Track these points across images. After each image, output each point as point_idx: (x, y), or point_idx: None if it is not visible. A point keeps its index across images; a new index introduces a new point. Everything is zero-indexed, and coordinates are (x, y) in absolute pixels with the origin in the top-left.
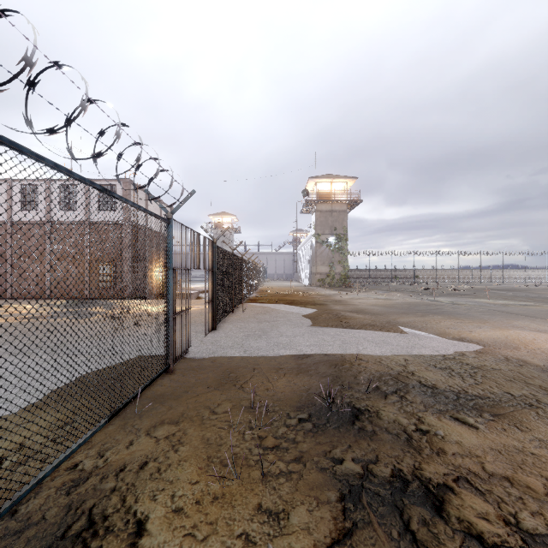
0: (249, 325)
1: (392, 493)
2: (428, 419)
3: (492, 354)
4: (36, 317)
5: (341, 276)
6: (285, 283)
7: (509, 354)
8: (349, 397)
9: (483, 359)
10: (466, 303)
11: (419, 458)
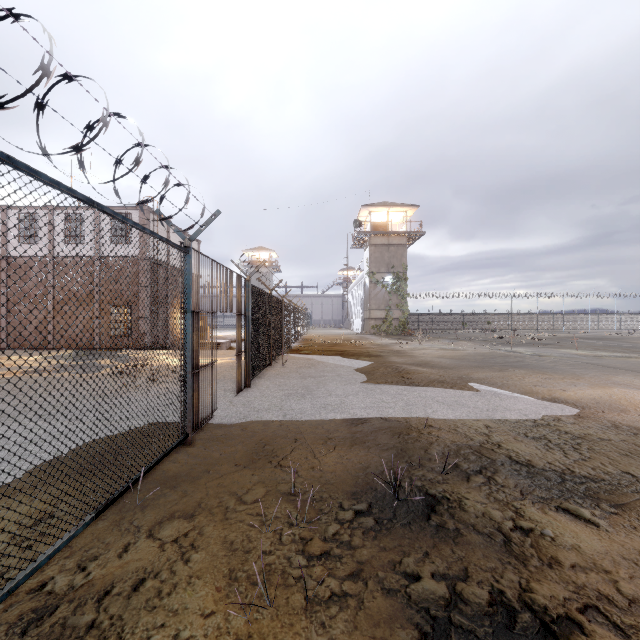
0: (290, 382)
1: (494, 633)
2: (529, 512)
3: (596, 419)
4: (31, 371)
5: (399, 323)
6: (333, 331)
7: (617, 420)
8: (420, 479)
9: (585, 425)
10: (550, 354)
11: (525, 573)
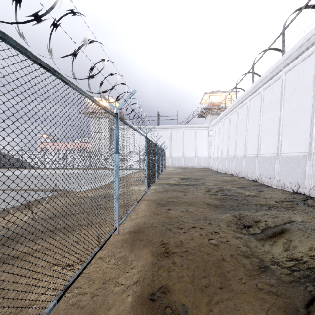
0: None
1: None
2: None
3: None
4: None
5: None
6: None
7: None
8: None
9: None
10: None
11: None
